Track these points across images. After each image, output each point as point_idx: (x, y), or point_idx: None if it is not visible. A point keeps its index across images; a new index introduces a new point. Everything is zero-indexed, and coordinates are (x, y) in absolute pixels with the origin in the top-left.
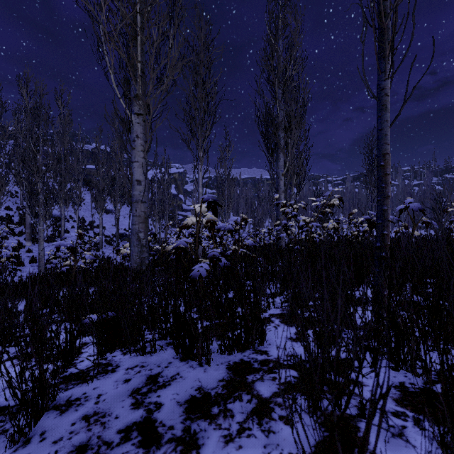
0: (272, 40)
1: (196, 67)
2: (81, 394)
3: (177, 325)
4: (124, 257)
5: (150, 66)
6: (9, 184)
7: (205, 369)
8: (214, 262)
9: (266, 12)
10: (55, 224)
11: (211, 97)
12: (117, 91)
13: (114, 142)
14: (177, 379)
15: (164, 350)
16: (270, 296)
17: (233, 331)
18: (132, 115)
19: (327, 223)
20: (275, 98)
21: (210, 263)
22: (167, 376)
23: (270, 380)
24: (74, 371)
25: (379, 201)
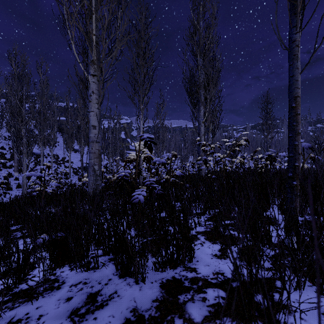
0: (195, 21)
1: (138, 42)
2: (24, 315)
3: (117, 246)
4: (83, 184)
5: (102, 38)
6: (4, 130)
7: (140, 287)
8: (150, 189)
9: (190, 0)
10: (36, 159)
11: (149, 64)
12: (77, 57)
13: (79, 100)
14: (114, 299)
15: (106, 265)
16: (195, 215)
17: (165, 251)
18: (89, 76)
19: (235, 158)
20: (197, 65)
21: (147, 190)
22: (105, 294)
23: (200, 301)
24: (24, 287)
25: (291, 137)
